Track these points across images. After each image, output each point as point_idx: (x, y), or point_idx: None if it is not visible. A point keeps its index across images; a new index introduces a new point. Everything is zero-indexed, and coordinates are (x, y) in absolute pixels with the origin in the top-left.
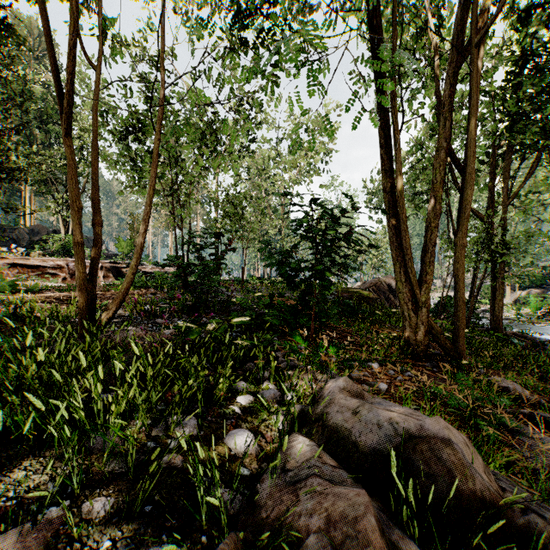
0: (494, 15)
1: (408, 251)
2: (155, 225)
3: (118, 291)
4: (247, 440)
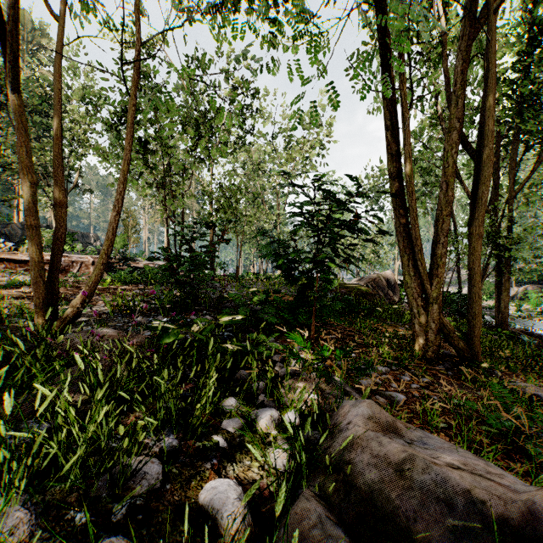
0: None
1: (418, 241)
2: (151, 221)
3: (104, 287)
4: (233, 502)
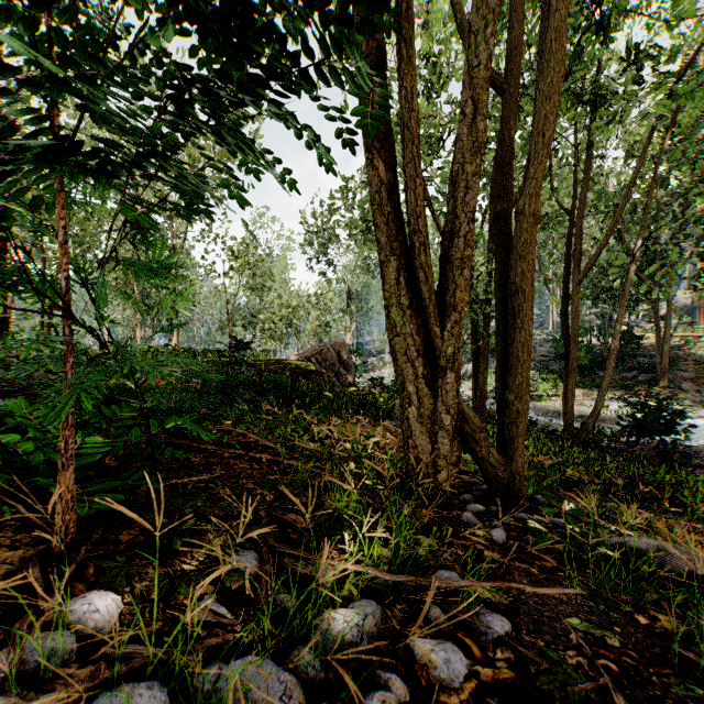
0: None
1: (421, 221)
2: None
3: None
4: None
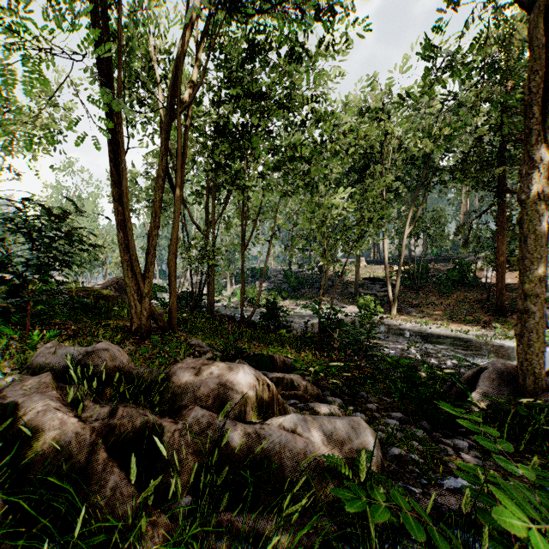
0: (188, 101)
1: (134, 252)
2: None
3: None
4: None
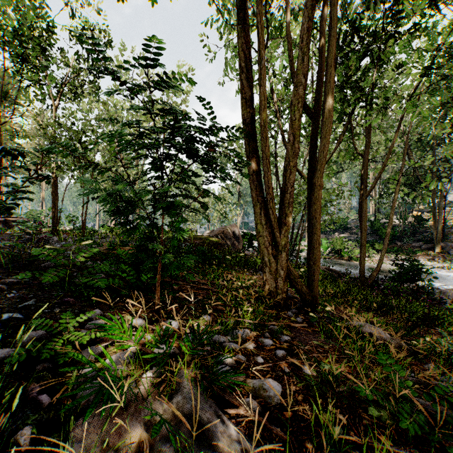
0: None
1: (270, 190)
2: None
3: None
4: None
